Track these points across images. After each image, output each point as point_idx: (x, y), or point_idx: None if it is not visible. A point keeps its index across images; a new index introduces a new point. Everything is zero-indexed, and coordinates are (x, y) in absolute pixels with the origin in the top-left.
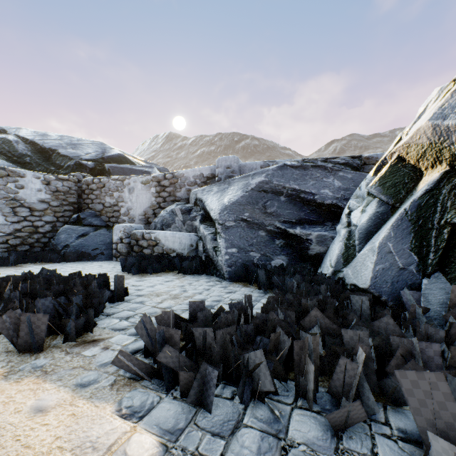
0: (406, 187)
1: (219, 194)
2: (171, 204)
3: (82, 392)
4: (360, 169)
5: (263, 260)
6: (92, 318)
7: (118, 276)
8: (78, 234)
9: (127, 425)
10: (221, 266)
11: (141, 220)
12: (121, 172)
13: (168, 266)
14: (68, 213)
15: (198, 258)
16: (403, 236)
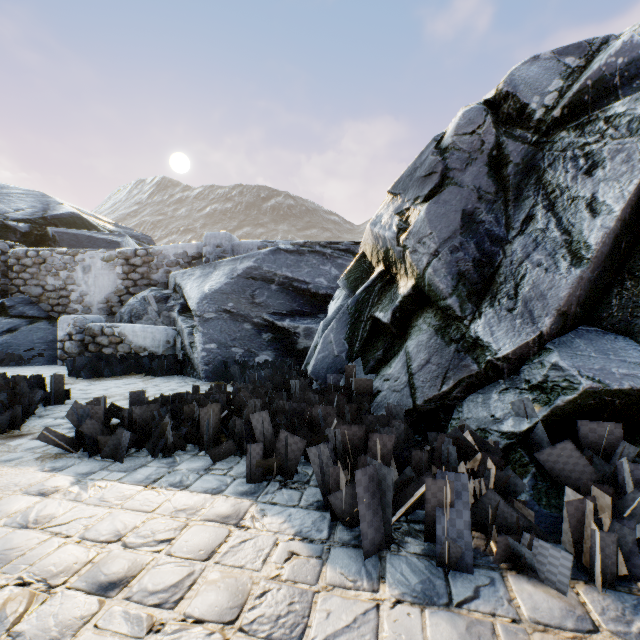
0: (363, 282)
1: (201, 279)
2: (144, 290)
3: (7, 464)
4: None
5: (247, 356)
6: (19, 414)
7: (56, 375)
8: (1, 328)
9: (48, 474)
10: (197, 365)
11: (101, 310)
12: (74, 240)
13: (134, 367)
14: None
15: (172, 356)
16: (342, 328)
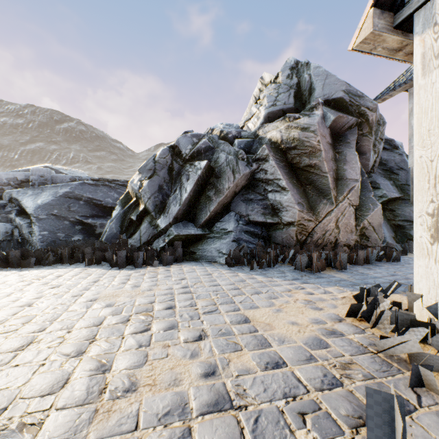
0: (128, 204)
1: (34, 196)
2: None
3: None
4: None
5: (67, 237)
6: None
7: None
8: None
9: (5, 272)
10: (36, 243)
11: None
12: None
13: None
14: None
15: (16, 239)
16: (118, 222)
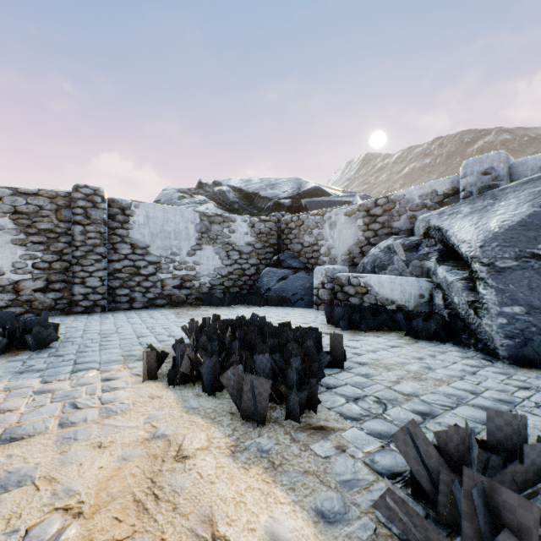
0: None
1: (474, 216)
2: (384, 239)
3: (327, 533)
4: None
5: None
6: (315, 392)
7: (335, 334)
8: (278, 277)
9: None
10: (488, 335)
11: (344, 261)
12: (318, 206)
13: (387, 323)
14: (268, 255)
15: (439, 316)
16: None
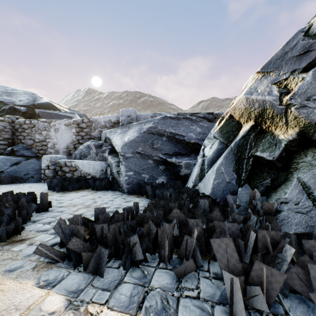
0: (233, 133)
1: (121, 134)
2: (87, 141)
3: (9, 275)
4: (212, 121)
5: (151, 179)
6: (20, 224)
7: (43, 193)
8: (11, 162)
9: (43, 292)
10: (122, 184)
11: (64, 152)
12: (49, 116)
13: (84, 185)
14: (3, 146)
15: (106, 179)
16: (229, 163)
